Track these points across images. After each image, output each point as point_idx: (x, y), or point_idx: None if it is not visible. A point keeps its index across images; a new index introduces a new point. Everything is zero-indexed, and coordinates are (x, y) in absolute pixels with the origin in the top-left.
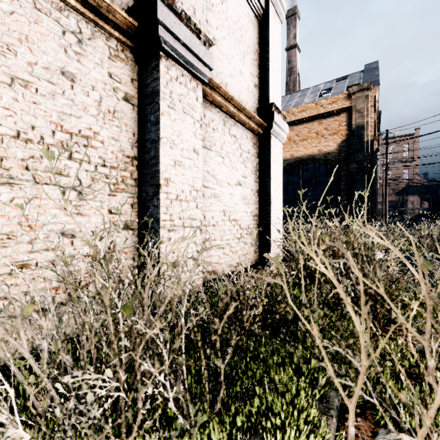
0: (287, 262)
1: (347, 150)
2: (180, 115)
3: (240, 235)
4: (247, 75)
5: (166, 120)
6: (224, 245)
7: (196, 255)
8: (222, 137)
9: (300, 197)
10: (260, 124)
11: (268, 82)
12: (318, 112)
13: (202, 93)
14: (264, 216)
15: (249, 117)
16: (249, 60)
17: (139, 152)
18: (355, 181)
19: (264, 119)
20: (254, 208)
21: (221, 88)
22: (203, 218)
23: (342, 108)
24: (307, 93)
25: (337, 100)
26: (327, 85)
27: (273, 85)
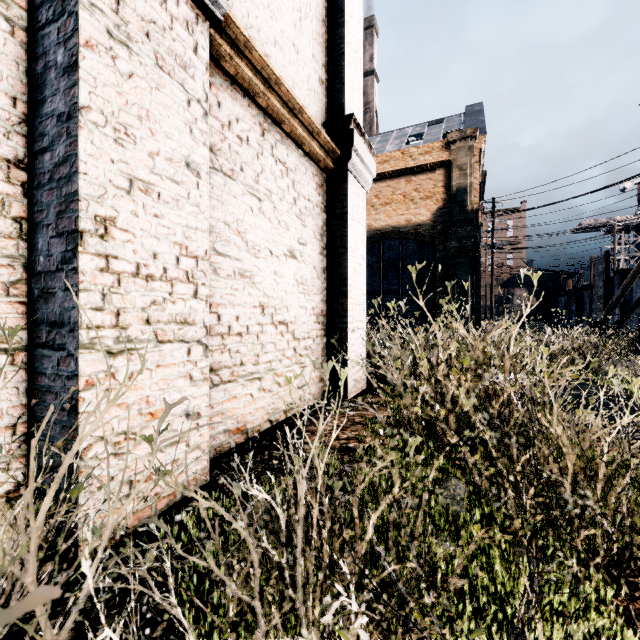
0: (374, 396)
1: (445, 221)
2: (147, 70)
3: (293, 351)
4: (306, 56)
5: (102, 67)
6: (262, 372)
7: (195, 405)
8: (258, 158)
9: (380, 287)
10: (329, 149)
11: (343, 79)
12: (406, 165)
13: (211, 50)
14: (336, 315)
15: (310, 132)
16: (309, 30)
17: (30, 148)
18: (455, 266)
19: (336, 142)
20: (319, 301)
21: (253, 50)
22: (216, 321)
23: (439, 162)
24: (390, 138)
25: (432, 149)
26: (417, 129)
27: (352, 88)
